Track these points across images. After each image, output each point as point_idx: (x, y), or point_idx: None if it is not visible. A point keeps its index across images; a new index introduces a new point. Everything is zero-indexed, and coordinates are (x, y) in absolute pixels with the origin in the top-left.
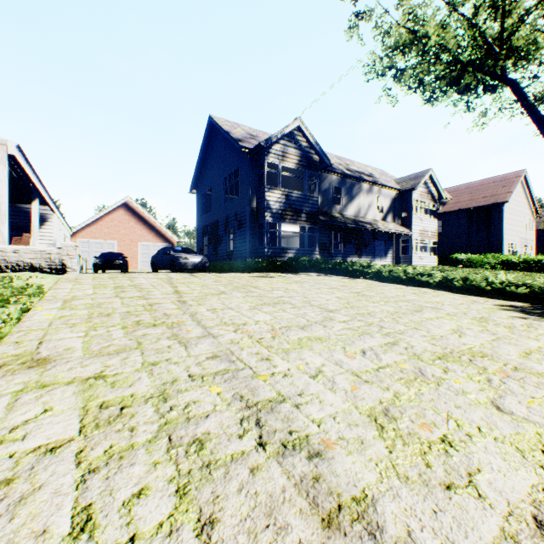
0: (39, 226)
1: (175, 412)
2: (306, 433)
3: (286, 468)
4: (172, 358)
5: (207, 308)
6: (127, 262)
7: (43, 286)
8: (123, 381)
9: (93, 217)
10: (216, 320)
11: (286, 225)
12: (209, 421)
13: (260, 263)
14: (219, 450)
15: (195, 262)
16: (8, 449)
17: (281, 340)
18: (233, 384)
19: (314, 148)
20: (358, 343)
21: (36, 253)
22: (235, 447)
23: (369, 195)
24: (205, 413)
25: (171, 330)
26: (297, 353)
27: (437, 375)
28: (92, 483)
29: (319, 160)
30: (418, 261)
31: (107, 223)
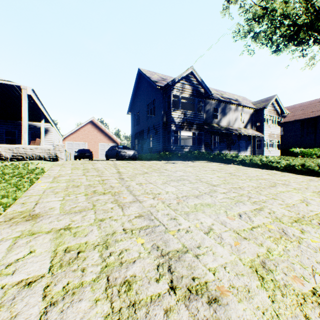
0: (45, 134)
1: (113, 257)
2: (205, 280)
3: (191, 312)
4: (113, 216)
5: (136, 183)
6: (92, 154)
7: (44, 168)
8: (81, 232)
9: (74, 129)
10: (141, 191)
11: (183, 132)
12: (135, 265)
13: (168, 154)
14: (142, 292)
15: (130, 154)
16: (2, 281)
17: (183, 205)
18: (152, 237)
19: (201, 84)
20: (235, 209)
21: (42, 149)
22: (153, 289)
23: (235, 112)
24: (132, 259)
25: (113, 197)
26: (194, 214)
27: (296, 235)
28: (51, 315)
29: (204, 91)
30: (267, 153)
31: (82, 132)
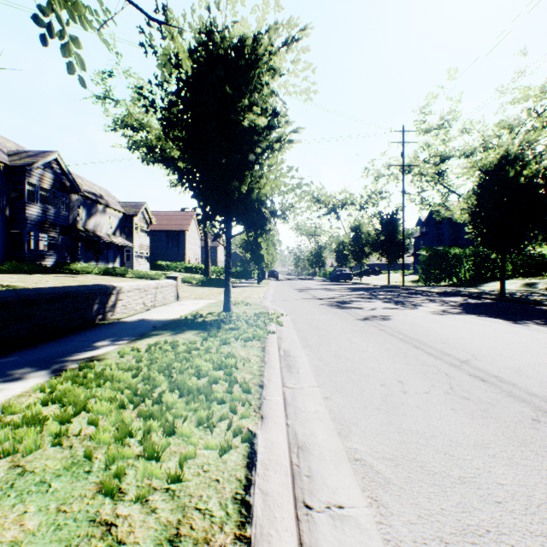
0: None
1: None
2: None
3: None
4: None
5: None
6: None
7: None
8: None
9: None
10: None
11: None
12: None
13: (26, 266)
14: None
15: None
16: None
17: None
18: None
19: (67, 176)
20: None
21: None
22: None
23: (104, 214)
24: None
25: None
26: None
27: None
28: None
29: (70, 185)
30: (139, 266)
31: None
